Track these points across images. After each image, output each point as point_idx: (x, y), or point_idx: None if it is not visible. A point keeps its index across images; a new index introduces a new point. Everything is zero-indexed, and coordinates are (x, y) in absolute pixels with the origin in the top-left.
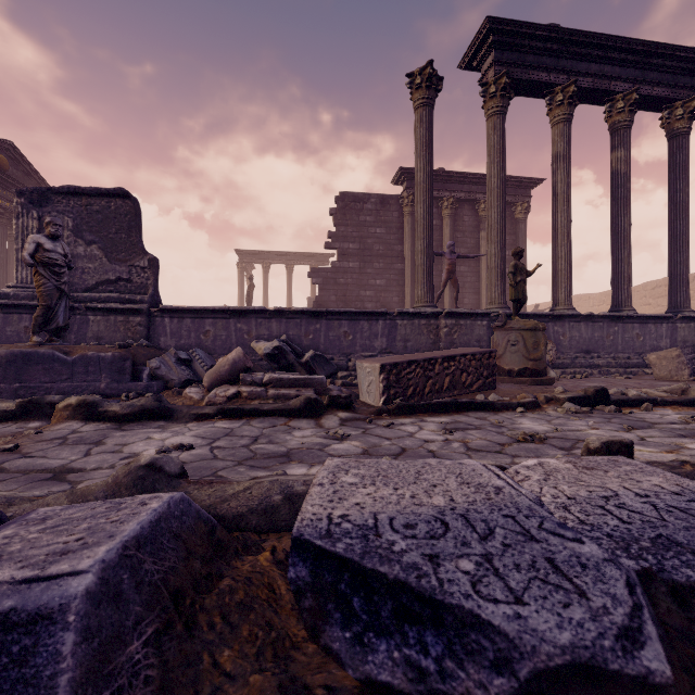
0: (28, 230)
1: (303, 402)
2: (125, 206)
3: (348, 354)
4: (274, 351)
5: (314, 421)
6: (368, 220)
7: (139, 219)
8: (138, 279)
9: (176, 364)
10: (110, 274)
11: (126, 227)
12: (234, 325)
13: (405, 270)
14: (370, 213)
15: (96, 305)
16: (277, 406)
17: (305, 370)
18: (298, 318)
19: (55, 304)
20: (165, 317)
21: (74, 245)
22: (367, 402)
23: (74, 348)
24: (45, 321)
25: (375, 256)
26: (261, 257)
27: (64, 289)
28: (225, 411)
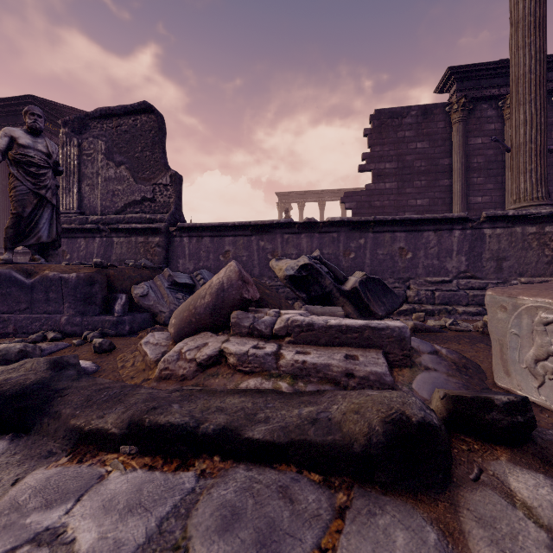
0: (71, 158)
1: (380, 431)
2: (149, 122)
3: (404, 279)
4: (300, 272)
5: (442, 552)
6: (407, 136)
7: (162, 134)
8: (161, 198)
9: (169, 290)
10: (136, 194)
11: (150, 144)
12: (256, 243)
13: (453, 186)
14: (410, 127)
15: (117, 226)
16: (294, 426)
17: (351, 304)
18: (334, 232)
19: (34, 214)
20: (184, 237)
21: (106, 169)
22: (530, 398)
23: (42, 267)
24: (18, 235)
25: (415, 174)
26: (296, 197)
27: (45, 195)
28: (144, 431)
